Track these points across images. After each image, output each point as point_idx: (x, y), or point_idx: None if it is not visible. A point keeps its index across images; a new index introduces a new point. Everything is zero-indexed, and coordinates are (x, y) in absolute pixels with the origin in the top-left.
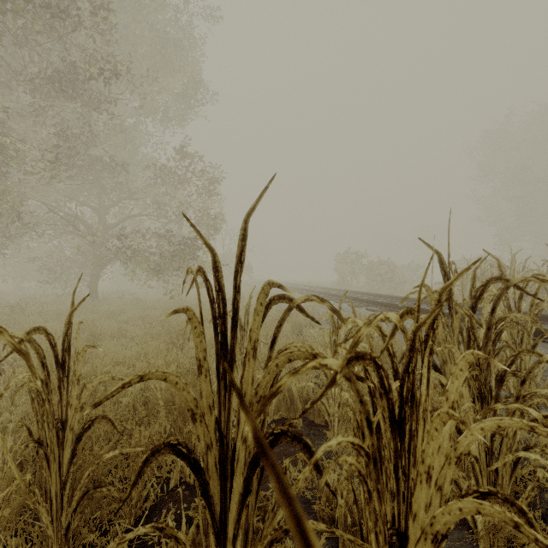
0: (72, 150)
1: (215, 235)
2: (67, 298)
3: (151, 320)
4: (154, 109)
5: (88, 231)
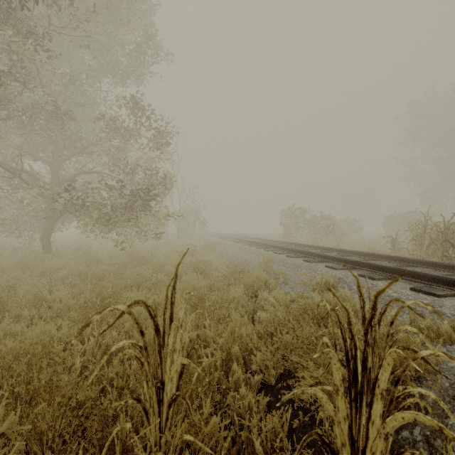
0: (1, 91)
1: (167, 189)
2: (21, 251)
3: (91, 278)
4: (106, 64)
5: (44, 186)
